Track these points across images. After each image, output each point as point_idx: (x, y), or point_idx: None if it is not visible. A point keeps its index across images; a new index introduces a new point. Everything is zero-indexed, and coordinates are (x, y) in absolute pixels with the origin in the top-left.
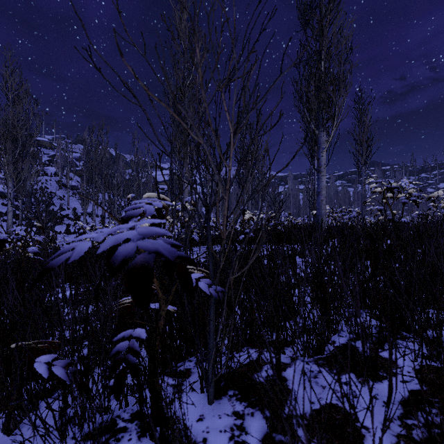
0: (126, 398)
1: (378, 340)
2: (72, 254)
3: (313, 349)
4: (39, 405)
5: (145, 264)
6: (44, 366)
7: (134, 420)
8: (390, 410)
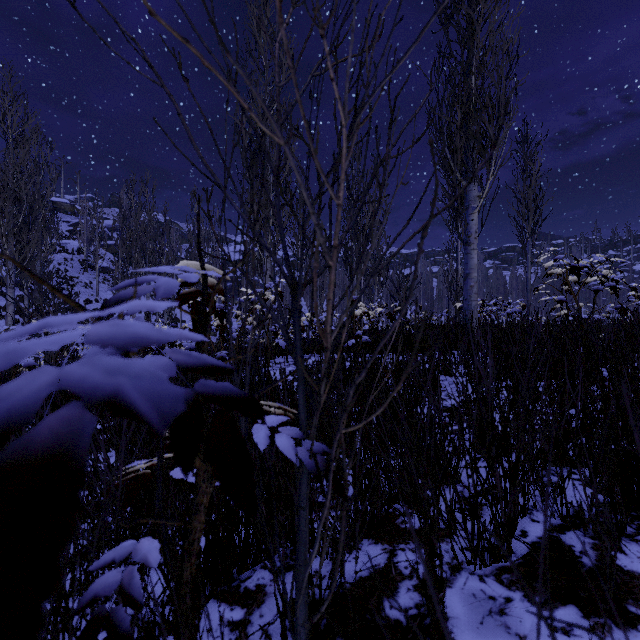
0: None
1: None
2: None
3: (490, 552)
4: None
5: (59, 449)
6: None
7: None
8: None
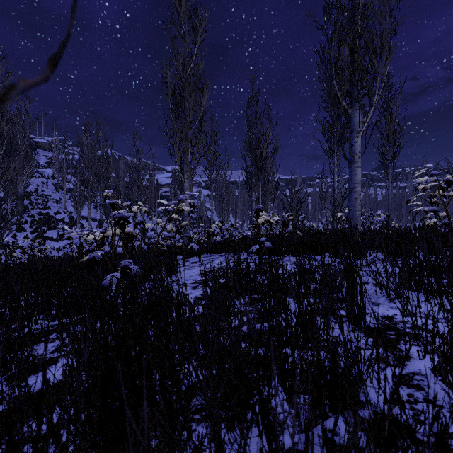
0: None
1: None
2: None
3: None
4: None
5: None
6: None
7: None
8: None
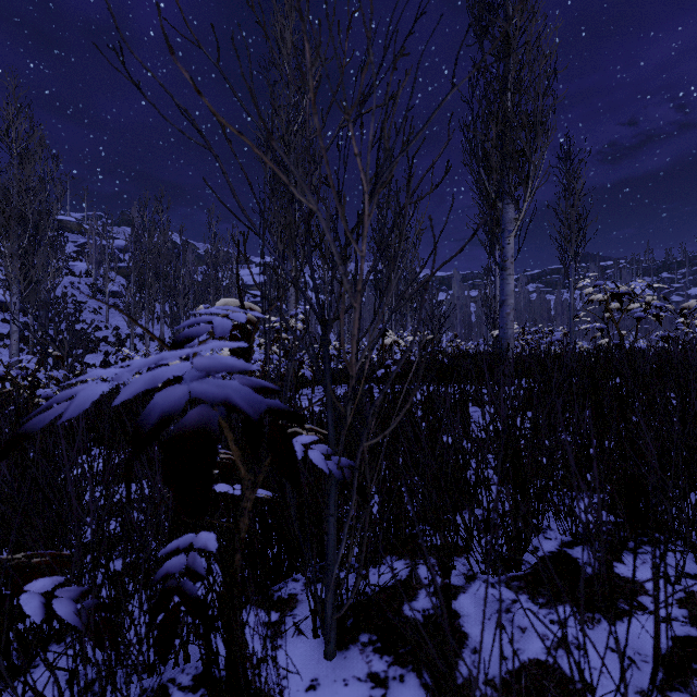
0: (186, 648)
1: (634, 563)
2: (68, 408)
3: (502, 562)
4: (38, 658)
5: (203, 427)
6: (36, 601)
7: (198, 687)
8: (640, 673)
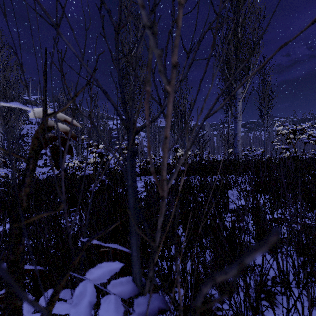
0: None
1: None
2: None
3: None
4: None
5: None
6: None
7: None
8: None
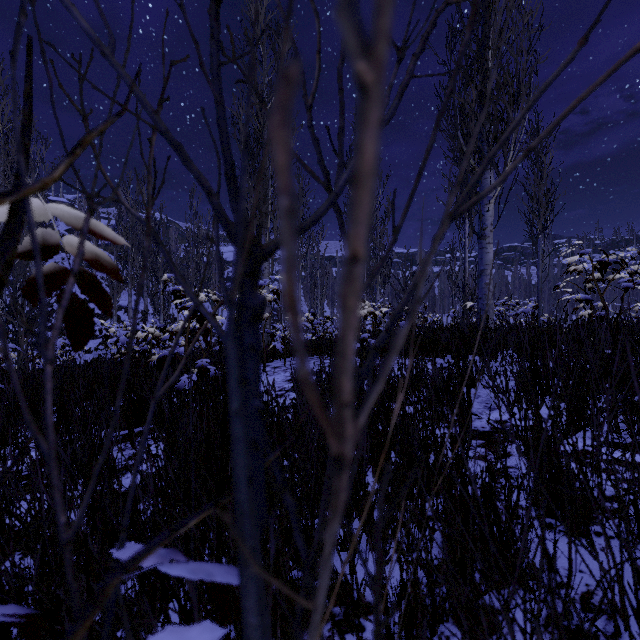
0: None
1: None
2: None
3: None
4: None
5: None
6: None
7: None
8: None
